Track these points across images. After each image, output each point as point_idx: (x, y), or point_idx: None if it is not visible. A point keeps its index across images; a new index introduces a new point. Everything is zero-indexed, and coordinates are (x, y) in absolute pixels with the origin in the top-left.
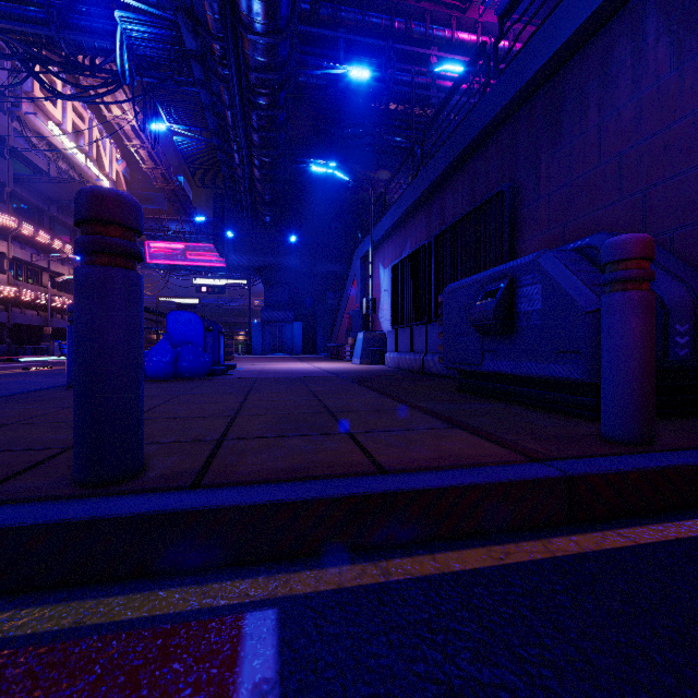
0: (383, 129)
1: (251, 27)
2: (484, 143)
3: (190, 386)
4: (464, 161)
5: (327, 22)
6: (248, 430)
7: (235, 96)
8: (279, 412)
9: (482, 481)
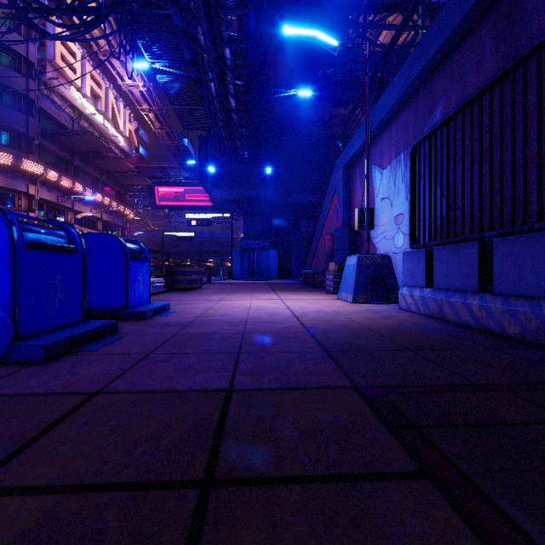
0: (353, 65)
1: None
2: None
3: None
4: None
5: None
6: None
7: None
8: None
9: None
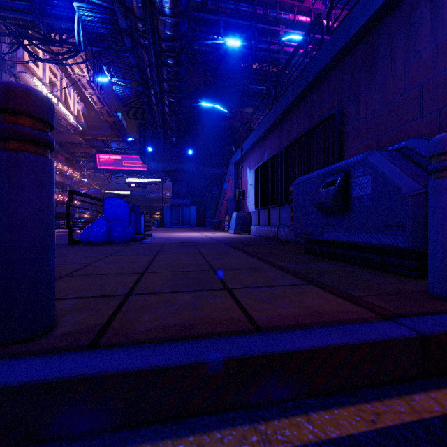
0: (248, 80)
1: (162, 11)
2: (319, 83)
3: (117, 249)
4: (305, 96)
5: (212, 10)
6: (150, 286)
7: (151, 57)
8: (176, 270)
9: (348, 342)
